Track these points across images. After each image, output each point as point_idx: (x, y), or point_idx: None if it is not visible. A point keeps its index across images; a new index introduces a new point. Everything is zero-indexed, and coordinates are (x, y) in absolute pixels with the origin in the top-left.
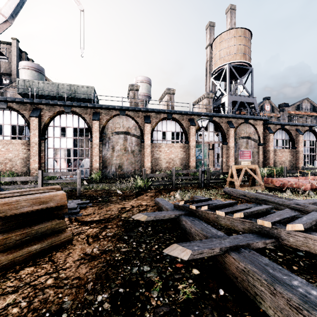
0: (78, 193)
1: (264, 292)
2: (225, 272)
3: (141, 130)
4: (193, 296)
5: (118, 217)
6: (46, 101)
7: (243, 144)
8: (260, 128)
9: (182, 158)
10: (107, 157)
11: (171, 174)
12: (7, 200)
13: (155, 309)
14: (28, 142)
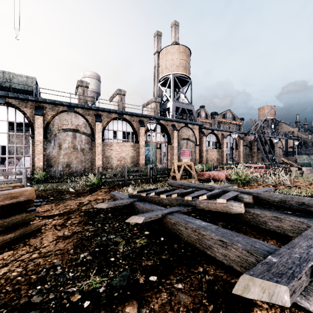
0: None
1: (183, 230)
2: (164, 229)
3: (92, 128)
4: (145, 243)
5: (79, 210)
6: None
7: (184, 144)
8: (197, 131)
9: (133, 156)
10: (53, 155)
11: (123, 171)
12: None
13: (122, 252)
14: None
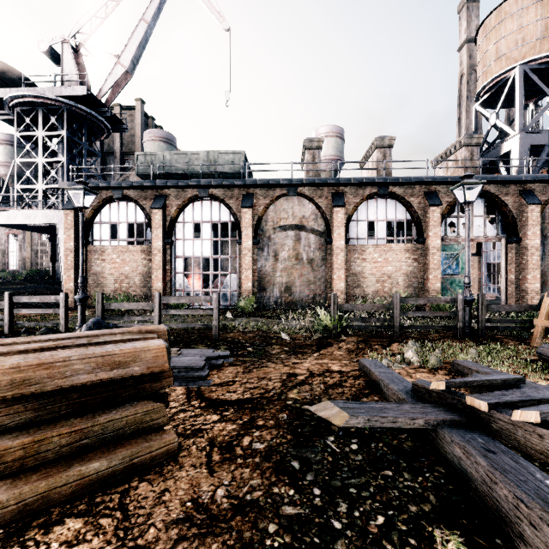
0: (213, 335)
1: None
2: None
3: (326, 220)
4: None
5: (280, 399)
6: (173, 182)
7: None
8: None
9: (410, 273)
10: (266, 271)
11: (390, 305)
12: (46, 358)
13: None
14: (150, 248)
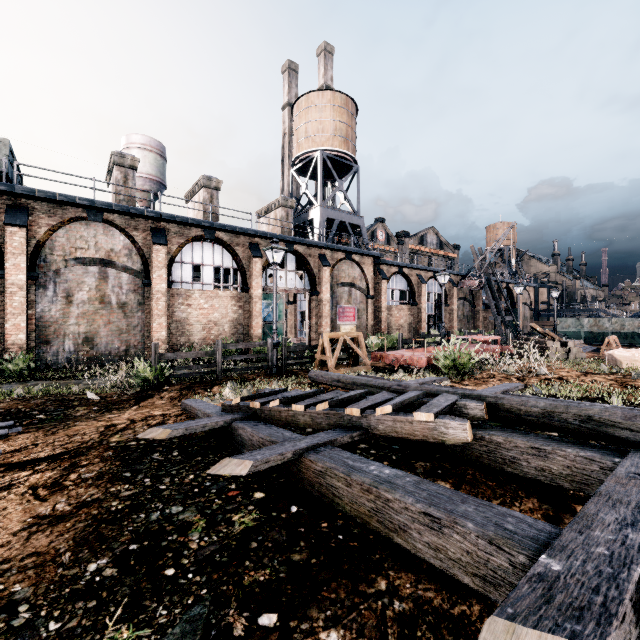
0: None
1: (341, 488)
2: (300, 485)
3: (144, 258)
4: (255, 523)
5: (102, 444)
6: None
7: (345, 296)
8: (370, 269)
9: (236, 320)
10: (52, 317)
11: (213, 351)
12: None
13: (197, 552)
14: None
